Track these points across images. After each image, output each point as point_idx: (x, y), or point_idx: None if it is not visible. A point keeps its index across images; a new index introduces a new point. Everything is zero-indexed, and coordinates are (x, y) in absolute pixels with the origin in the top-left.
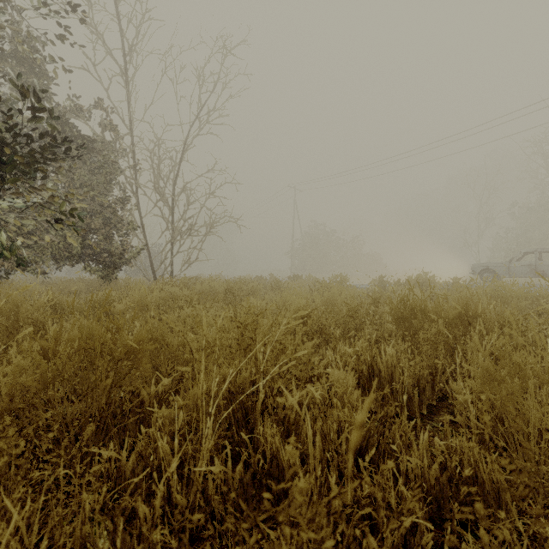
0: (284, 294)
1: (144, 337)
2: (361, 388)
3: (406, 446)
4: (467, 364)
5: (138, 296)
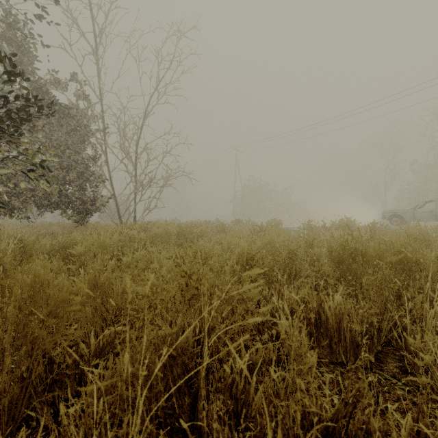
0: (228, 237)
1: (67, 296)
2: (309, 336)
3: (383, 433)
4: (416, 311)
5: (97, 239)
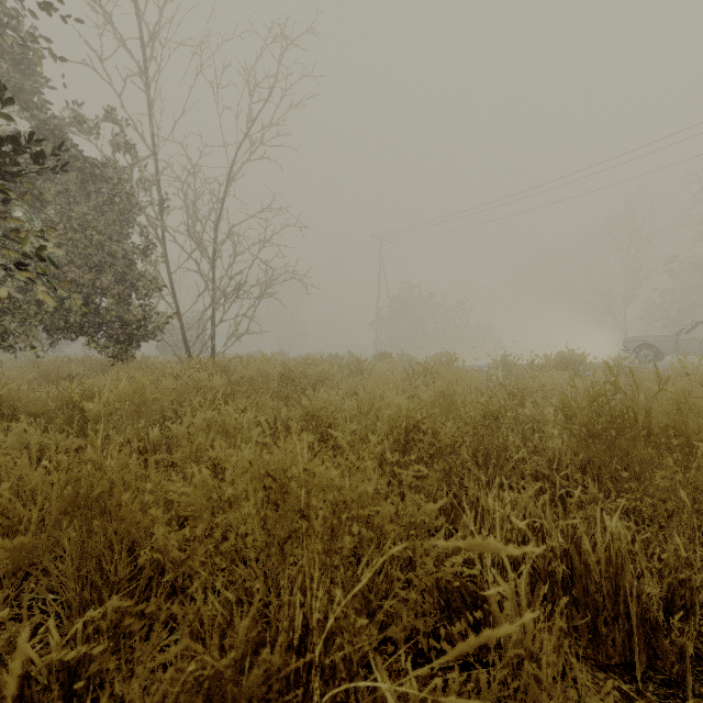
0: (369, 384)
1: None
2: (549, 610)
3: None
4: None
5: (128, 389)
